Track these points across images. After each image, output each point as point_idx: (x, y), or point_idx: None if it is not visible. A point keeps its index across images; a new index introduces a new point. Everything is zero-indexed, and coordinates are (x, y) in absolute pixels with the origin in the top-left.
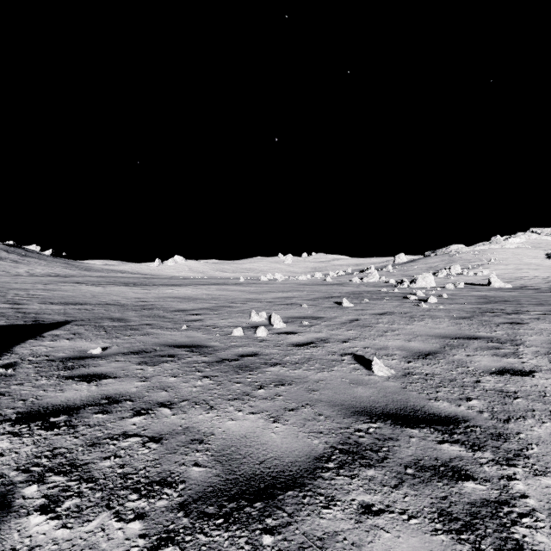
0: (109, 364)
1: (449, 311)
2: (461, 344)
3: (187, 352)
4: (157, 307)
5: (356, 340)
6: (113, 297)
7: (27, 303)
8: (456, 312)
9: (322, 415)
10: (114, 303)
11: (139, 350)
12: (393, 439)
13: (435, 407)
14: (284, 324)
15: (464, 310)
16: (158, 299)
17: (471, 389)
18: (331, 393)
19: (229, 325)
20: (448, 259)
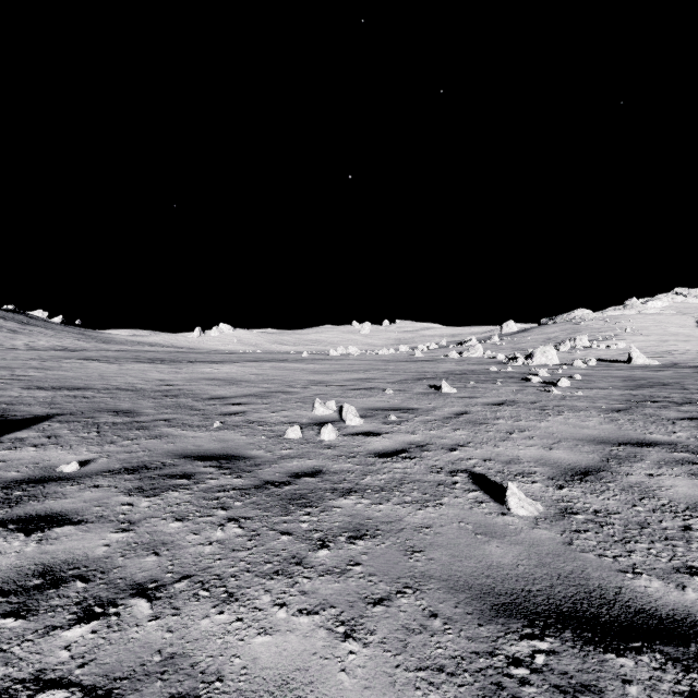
0: (81, 493)
1: (593, 399)
2: (632, 455)
3: (212, 469)
4: (185, 393)
5: (470, 447)
6: (128, 379)
7: (3, 388)
8: (603, 400)
9: (437, 616)
10: (126, 387)
11: (139, 466)
12: (592, 689)
13: (641, 593)
14: (361, 419)
15: (613, 398)
16: (189, 381)
17: (684, 546)
18: (445, 556)
19: (282, 421)
20: (570, 328)
